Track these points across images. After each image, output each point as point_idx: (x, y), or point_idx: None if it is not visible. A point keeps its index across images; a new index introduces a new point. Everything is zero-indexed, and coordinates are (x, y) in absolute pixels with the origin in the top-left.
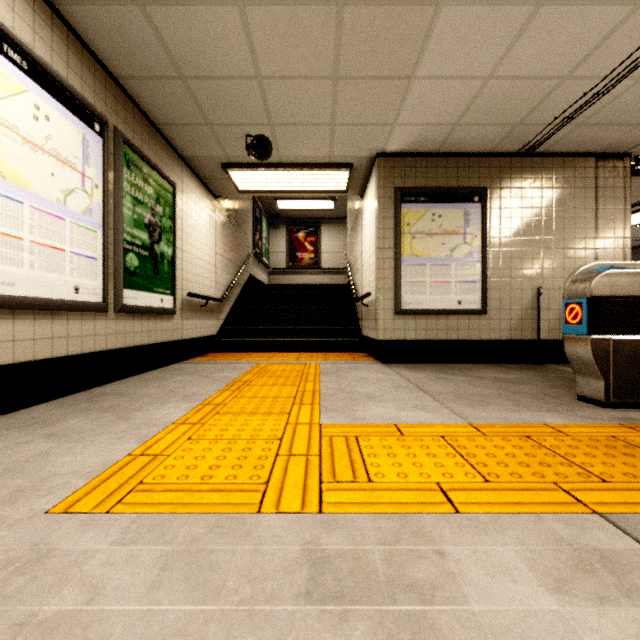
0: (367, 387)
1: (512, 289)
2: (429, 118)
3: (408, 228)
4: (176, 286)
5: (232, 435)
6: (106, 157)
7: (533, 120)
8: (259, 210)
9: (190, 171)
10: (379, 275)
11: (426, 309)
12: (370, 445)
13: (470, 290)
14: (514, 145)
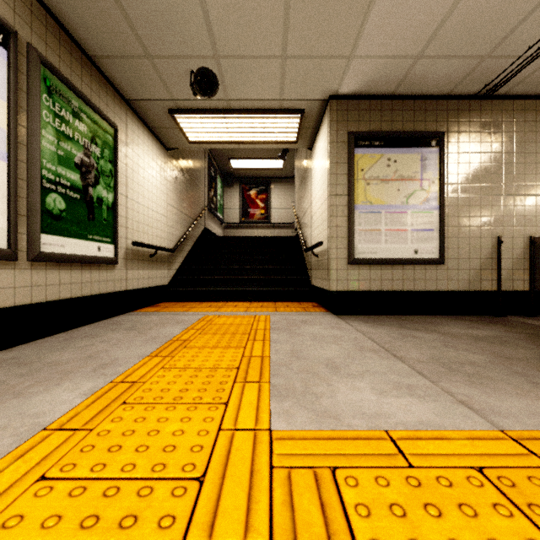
0: (326, 350)
1: (471, 237)
2: (390, 48)
3: (362, 174)
4: (119, 234)
5: (121, 465)
6: (12, 74)
7: (504, 51)
8: (214, 169)
9: (137, 117)
10: (332, 223)
11: (381, 258)
12: (363, 502)
13: (427, 239)
14: (475, 85)
